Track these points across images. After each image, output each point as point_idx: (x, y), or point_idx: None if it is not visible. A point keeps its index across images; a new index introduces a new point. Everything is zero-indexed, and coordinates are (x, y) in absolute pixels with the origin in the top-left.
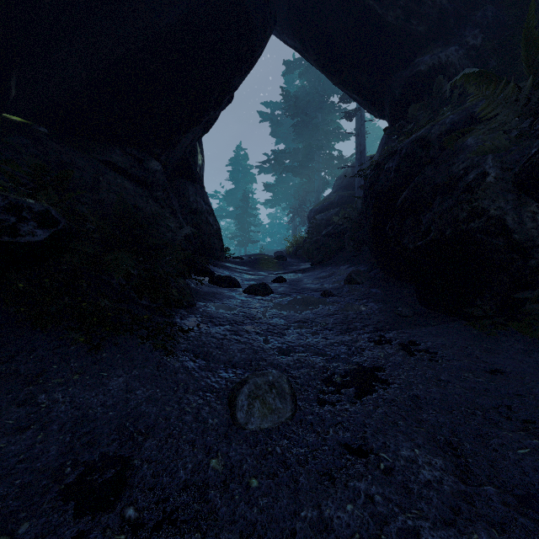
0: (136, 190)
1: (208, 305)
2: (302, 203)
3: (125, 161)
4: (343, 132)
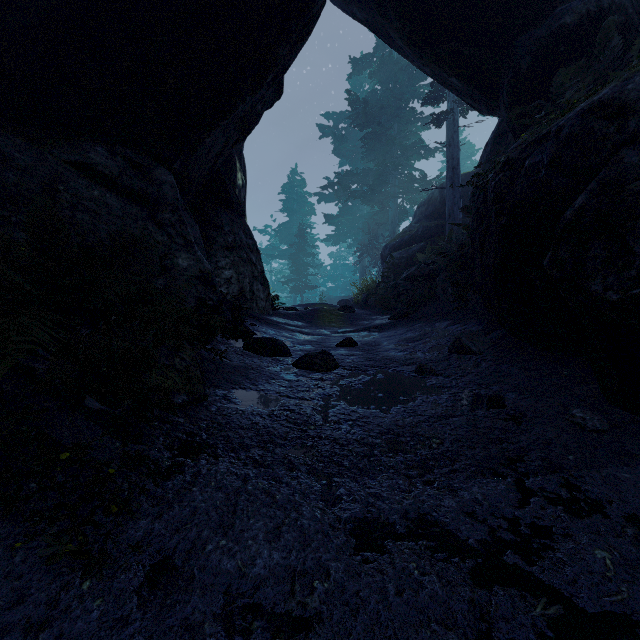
0: (125, 209)
1: (231, 395)
2: (373, 238)
3: (112, 165)
4: (425, 147)
